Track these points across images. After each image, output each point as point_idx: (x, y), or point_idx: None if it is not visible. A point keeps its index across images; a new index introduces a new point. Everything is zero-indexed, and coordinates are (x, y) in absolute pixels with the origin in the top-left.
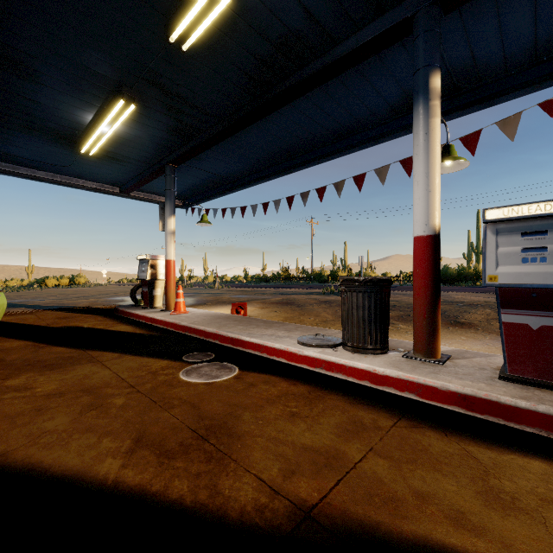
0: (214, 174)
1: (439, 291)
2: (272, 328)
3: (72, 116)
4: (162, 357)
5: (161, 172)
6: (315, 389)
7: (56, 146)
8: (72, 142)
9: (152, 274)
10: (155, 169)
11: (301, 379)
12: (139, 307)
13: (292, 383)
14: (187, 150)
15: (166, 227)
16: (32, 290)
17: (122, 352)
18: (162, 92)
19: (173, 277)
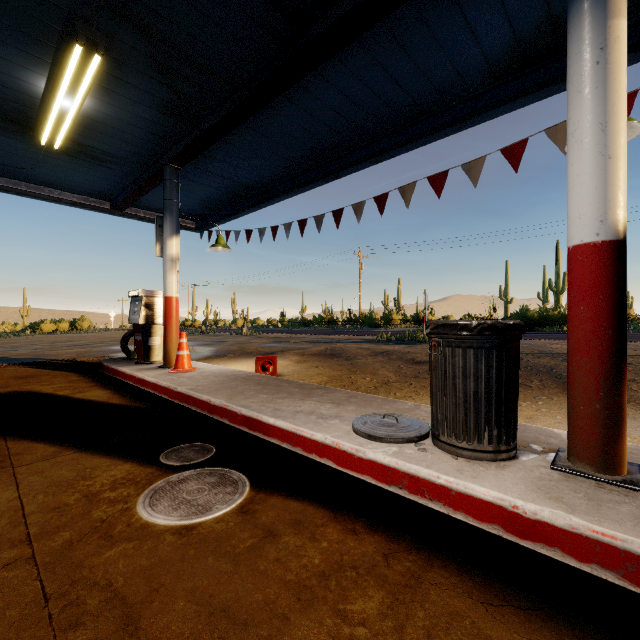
0: (234, 183)
1: (625, 347)
2: (312, 399)
3: (14, 81)
4: (125, 455)
5: (160, 177)
6: (397, 547)
7: (7, 135)
8: (27, 128)
9: (147, 316)
10: (151, 173)
11: (364, 516)
12: (132, 361)
13: (349, 527)
14: (191, 141)
15: (165, 252)
16: (22, 337)
17: (65, 442)
18: (140, 35)
19: (175, 321)
